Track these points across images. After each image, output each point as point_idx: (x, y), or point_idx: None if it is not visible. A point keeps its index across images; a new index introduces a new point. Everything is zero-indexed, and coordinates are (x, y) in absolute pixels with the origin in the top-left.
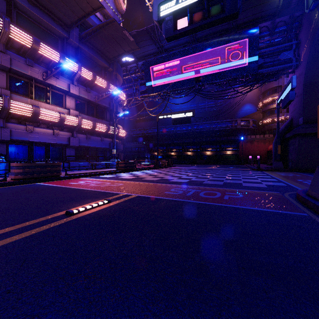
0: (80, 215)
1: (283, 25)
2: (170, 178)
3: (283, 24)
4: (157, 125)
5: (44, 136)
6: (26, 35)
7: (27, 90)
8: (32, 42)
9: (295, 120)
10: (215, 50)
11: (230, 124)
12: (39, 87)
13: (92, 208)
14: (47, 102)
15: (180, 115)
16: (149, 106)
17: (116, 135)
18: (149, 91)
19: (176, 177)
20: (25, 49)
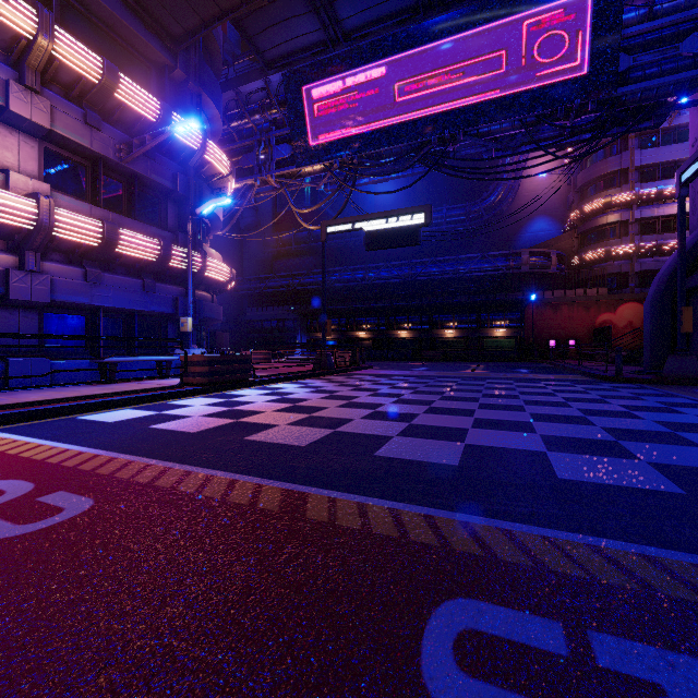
0: None
1: None
2: (371, 427)
3: None
4: (323, 251)
5: None
6: None
7: None
8: None
9: None
10: (490, 29)
11: (503, 263)
12: None
13: None
14: None
15: (389, 223)
16: (306, 221)
17: (197, 276)
18: (300, 158)
19: (393, 422)
20: None
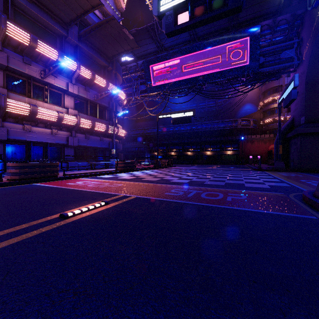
0: (75, 218)
1: (284, 23)
2: (170, 178)
3: (284, 22)
4: (157, 124)
5: (42, 135)
6: (23, 32)
7: (25, 89)
8: (30, 39)
9: (297, 120)
10: (215, 48)
11: (230, 124)
12: (37, 86)
13: (89, 211)
14: (45, 101)
15: (180, 115)
16: (149, 106)
17: (115, 135)
18: (149, 90)
19: (176, 177)
20: (23, 47)
